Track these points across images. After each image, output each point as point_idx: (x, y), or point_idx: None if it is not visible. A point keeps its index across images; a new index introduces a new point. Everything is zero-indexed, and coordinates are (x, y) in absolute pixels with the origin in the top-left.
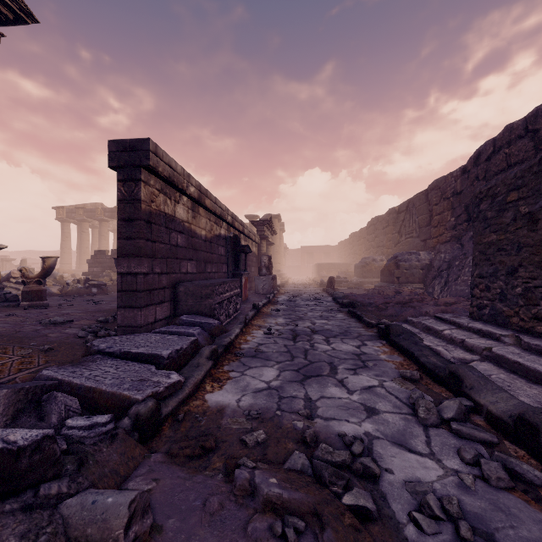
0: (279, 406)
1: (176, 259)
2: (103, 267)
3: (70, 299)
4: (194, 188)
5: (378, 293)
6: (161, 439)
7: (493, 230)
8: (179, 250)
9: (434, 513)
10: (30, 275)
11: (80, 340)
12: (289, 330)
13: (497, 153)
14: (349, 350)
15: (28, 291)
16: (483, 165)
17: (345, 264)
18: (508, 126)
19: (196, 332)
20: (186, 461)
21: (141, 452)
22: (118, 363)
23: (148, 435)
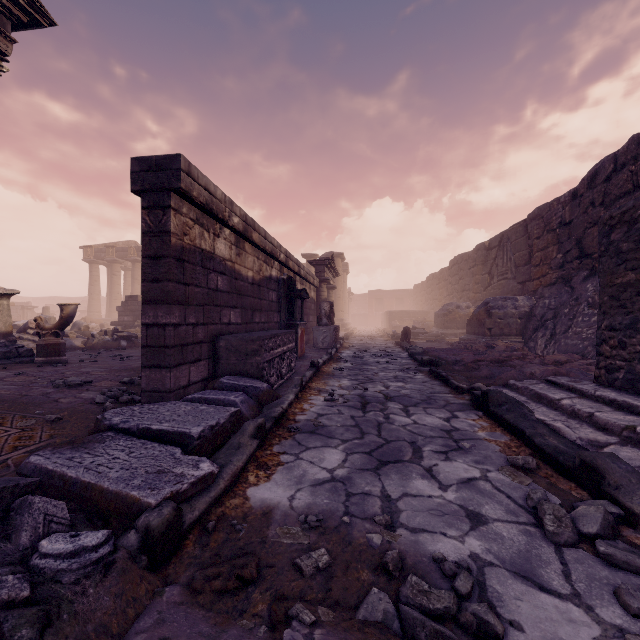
0: (347, 509)
1: (216, 306)
2: (135, 315)
3: (95, 354)
4: (238, 218)
5: (465, 348)
6: (182, 560)
7: (630, 267)
8: (219, 295)
9: None
10: (46, 326)
11: (96, 406)
12: (356, 396)
13: (619, 172)
14: (435, 424)
15: (43, 345)
16: (601, 187)
17: (421, 312)
18: (635, 137)
19: (238, 399)
20: (215, 599)
21: (148, 588)
22: (133, 445)
23: (163, 557)
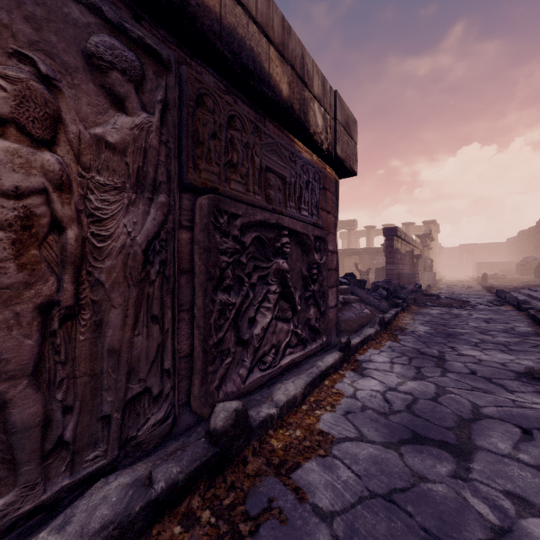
0: None
1: (398, 264)
2: None
3: None
4: (403, 235)
5: (523, 285)
6: None
7: None
8: (398, 260)
9: (477, 303)
10: None
11: None
12: (449, 293)
13: None
14: (476, 296)
15: None
16: None
17: (510, 263)
18: None
19: None
20: None
21: None
22: None
23: None
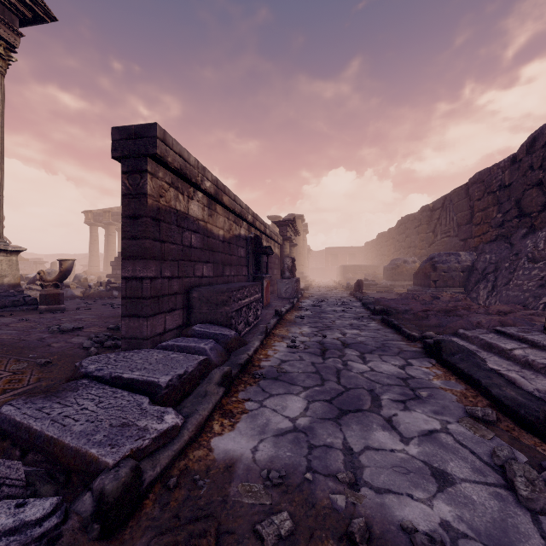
0: (310, 463)
1: (190, 261)
2: None
3: (91, 302)
4: (210, 183)
5: (412, 298)
6: (139, 523)
7: None
8: (193, 251)
9: None
10: (48, 278)
11: (83, 351)
12: (316, 343)
13: None
14: (391, 371)
15: (45, 295)
16: (540, 152)
17: (372, 266)
18: None
19: (207, 347)
20: None
21: None
22: (104, 394)
23: (119, 521)
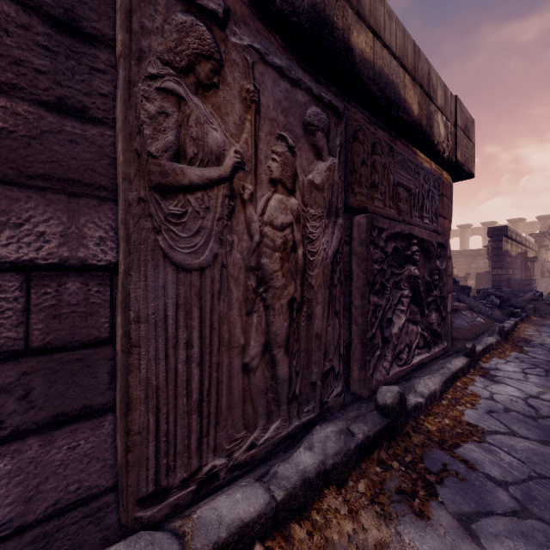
0: None
1: (507, 268)
2: None
3: None
4: (514, 235)
5: None
6: None
7: None
8: (508, 264)
9: None
10: None
11: None
12: None
13: None
14: None
15: None
16: None
17: None
18: None
19: None
20: None
21: None
22: None
23: None
